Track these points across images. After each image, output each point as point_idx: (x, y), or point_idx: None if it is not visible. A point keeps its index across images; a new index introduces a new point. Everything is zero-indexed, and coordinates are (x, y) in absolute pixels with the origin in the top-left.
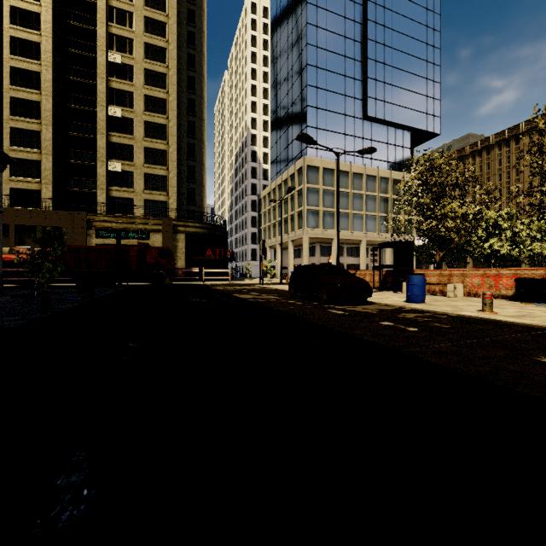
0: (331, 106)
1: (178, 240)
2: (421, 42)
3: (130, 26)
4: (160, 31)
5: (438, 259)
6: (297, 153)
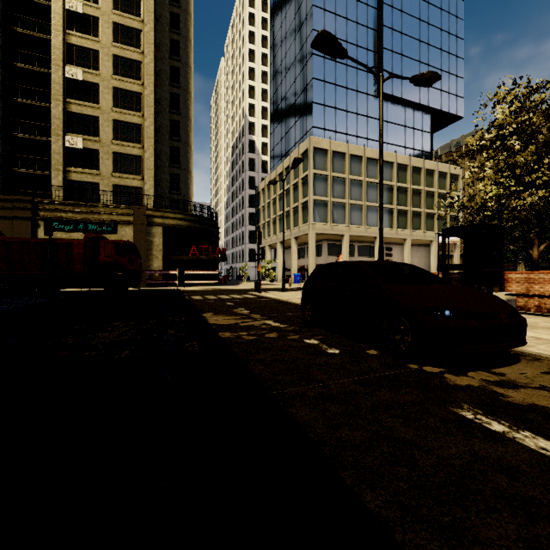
0: (341, 80)
1: (154, 234)
2: (442, 10)
3: None
4: None
5: (537, 255)
6: (301, 136)
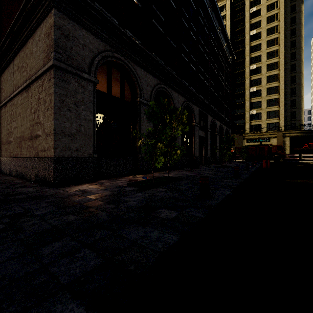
0: None
1: (285, 140)
2: None
3: (259, 50)
4: (274, 42)
5: None
6: None
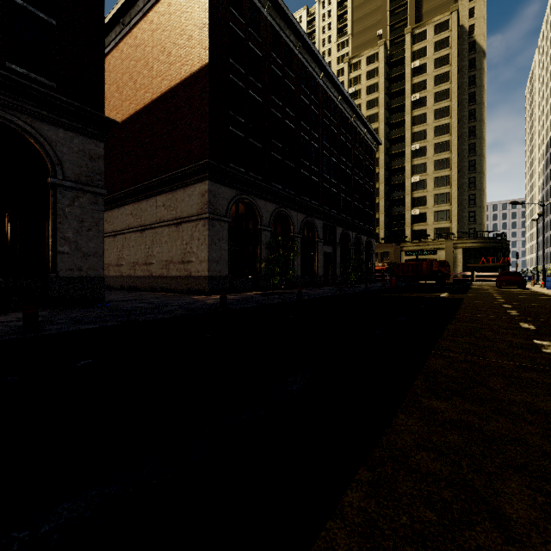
0: None
1: (457, 253)
2: None
3: (424, 122)
4: (445, 113)
5: None
6: None
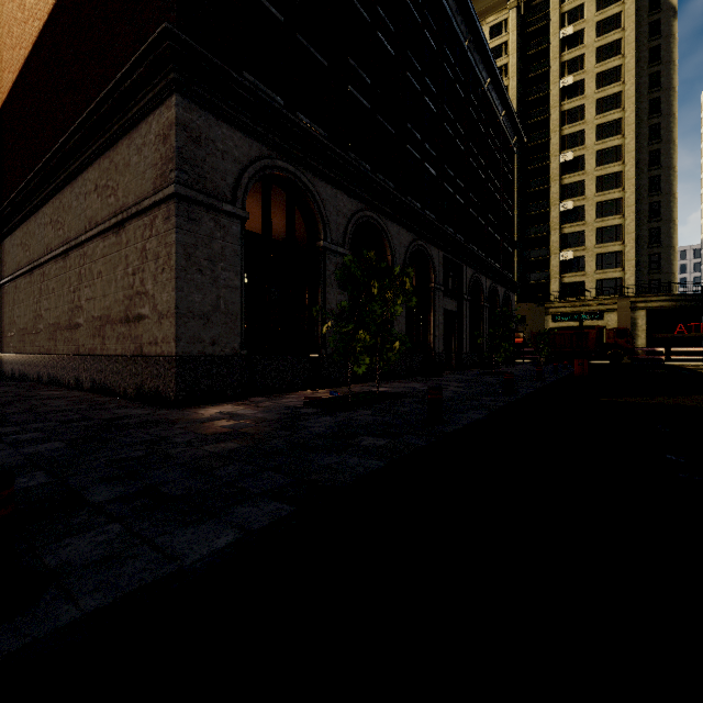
0: None
1: (636, 317)
2: None
3: (580, 119)
4: (614, 103)
5: None
6: None
